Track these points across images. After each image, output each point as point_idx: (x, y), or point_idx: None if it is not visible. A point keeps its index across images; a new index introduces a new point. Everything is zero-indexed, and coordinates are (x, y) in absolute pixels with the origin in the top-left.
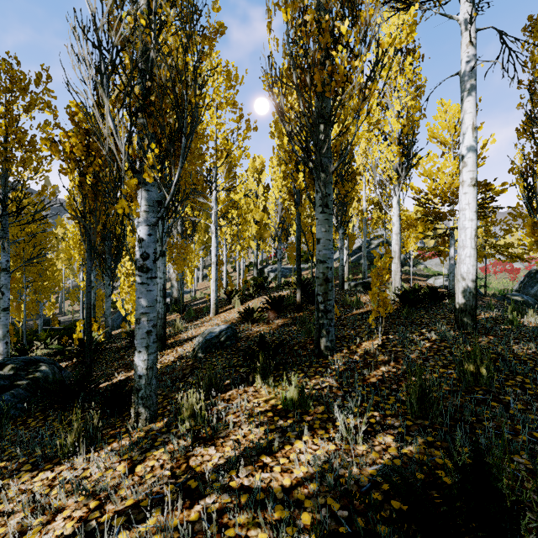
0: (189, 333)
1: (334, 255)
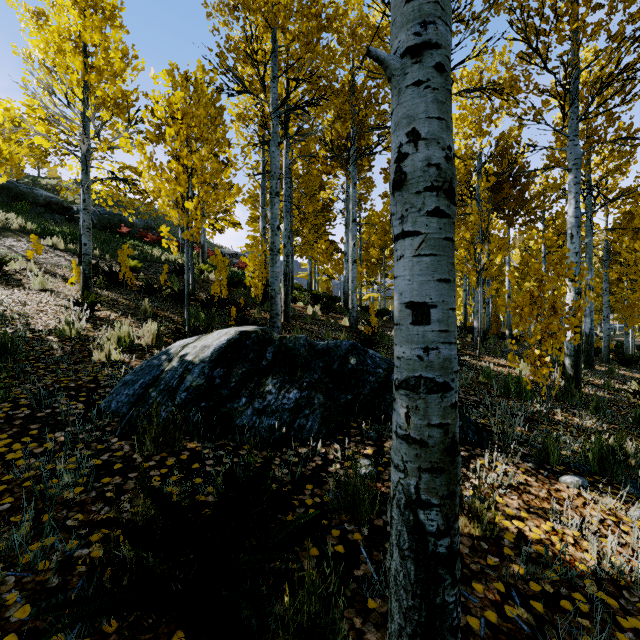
0: None
1: None
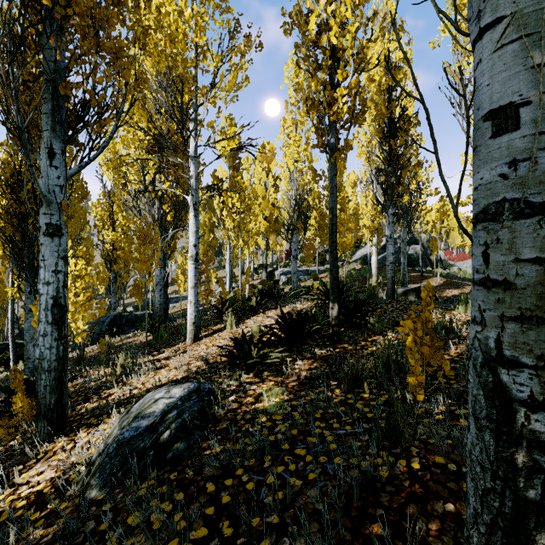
0: (131, 385)
1: (353, 256)
